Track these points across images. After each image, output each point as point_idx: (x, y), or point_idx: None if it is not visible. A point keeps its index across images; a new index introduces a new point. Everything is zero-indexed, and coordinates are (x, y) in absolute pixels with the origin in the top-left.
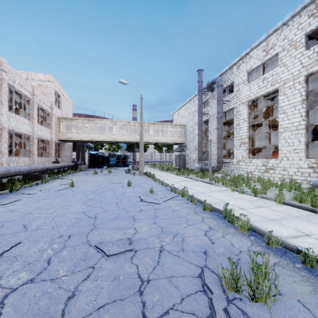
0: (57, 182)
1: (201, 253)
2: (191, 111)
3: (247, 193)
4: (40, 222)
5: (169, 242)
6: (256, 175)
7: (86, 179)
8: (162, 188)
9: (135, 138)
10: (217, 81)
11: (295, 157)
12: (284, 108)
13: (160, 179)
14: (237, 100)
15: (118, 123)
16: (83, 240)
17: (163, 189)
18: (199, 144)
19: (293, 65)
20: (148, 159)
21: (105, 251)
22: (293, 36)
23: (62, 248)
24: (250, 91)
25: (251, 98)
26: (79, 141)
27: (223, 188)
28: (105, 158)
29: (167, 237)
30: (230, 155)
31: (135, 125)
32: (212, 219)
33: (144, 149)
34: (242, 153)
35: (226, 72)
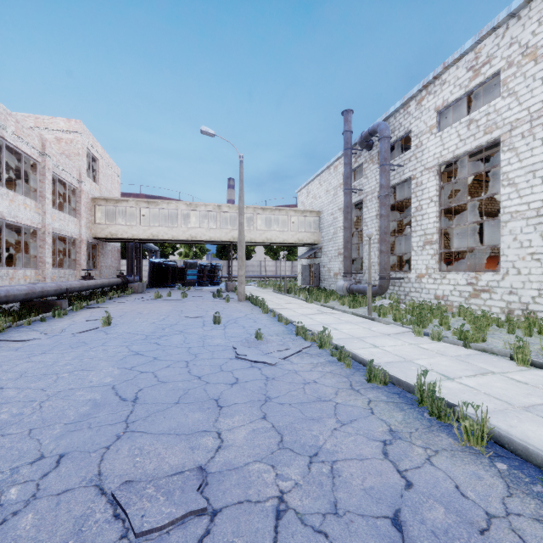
0: (84, 315)
1: (387, 522)
2: (330, 186)
3: (449, 339)
4: (10, 413)
5: (299, 481)
6: (454, 301)
7: (139, 309)
8: (279, 328)
9: (231, 235)
10: (380, 129)
11: (534, 268)
12: (512, 175)
13: (276, 308)
14: (417, 163)
15: (200, 209)
16: (89, 471)
17: (281, 330)
18: (346, 245)
19: (531, 92)
20: (254, 272)
21: (131, 518)
22: (531, 36)
23: (26, 503)
24: (443, 146)
25: (445, 159)
26: (131, 241)
27: (398, 329)
28: (178, 271)
29: (293, 464)
30: (400, 265)
31: (231, 212)
32: (392, 407)
33: (247, 254)
34: (427, 262)
35: (397, 114)
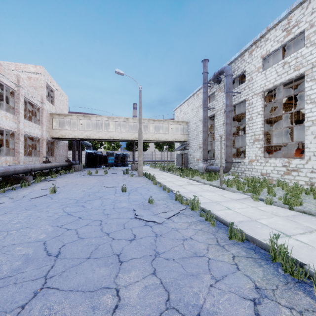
0: (41, 186)
1: None
2: (194, 106)
3: (277, 203)
4: None
5: None
6: (273, 177)
7: (76, 182)
8: (164, 195)
9: (134, 136)
10: (226, 70)
11: None
12: (313, 97)
13: (161, 181)
14: (249, 91)
15: (116, 120)
16: None
17: (165, 196)
18: (204, 142)
19: None
20: (148, 158)
21: None
22: None
23: None
24: (266, 80)
25: (267, 88)
26: (74, 139)
27: (241, 195)
28: (103, 157)
29: None
30: (236, 154)
31: (134, 122)
32: (252, 263)
33: (144, 148)
34: (256, 152)
35: (236, 61)
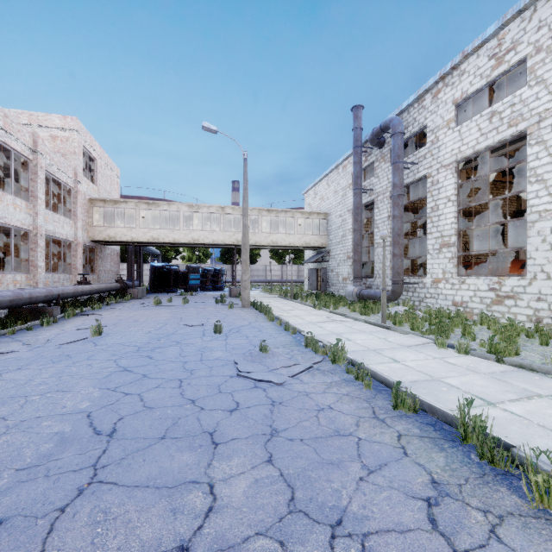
0: (75, 323)
1: None
2: (338, 187)
3: (478, 352)
4: None
5: None
6: (474, 308)
7: (136, 317)
8: (286, 339)
9: (235, 238)
10: (393, 124)
11: None
12: (541, 171)
13: (282, 316)
14: (432, 160)
15: (203, 210)
16: None
17: (288, 341)
18: (356, 248)
19: None
20: (259, 276)
21: None
22: None
23: None
24: (462, 141)
25: (464, 155)
26: (131, 244)
27: (418, 339)
28: (180, 275)
29: (309, 539)
30: (412, 270)
31: (235, 214)
32: (429, 445)
33: (252, 258)
34: (444, 266)
35: (410, 108)
